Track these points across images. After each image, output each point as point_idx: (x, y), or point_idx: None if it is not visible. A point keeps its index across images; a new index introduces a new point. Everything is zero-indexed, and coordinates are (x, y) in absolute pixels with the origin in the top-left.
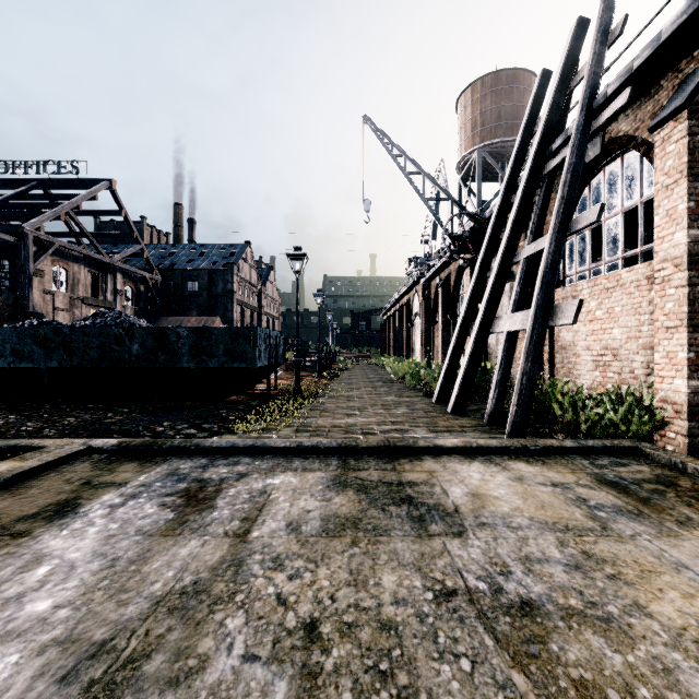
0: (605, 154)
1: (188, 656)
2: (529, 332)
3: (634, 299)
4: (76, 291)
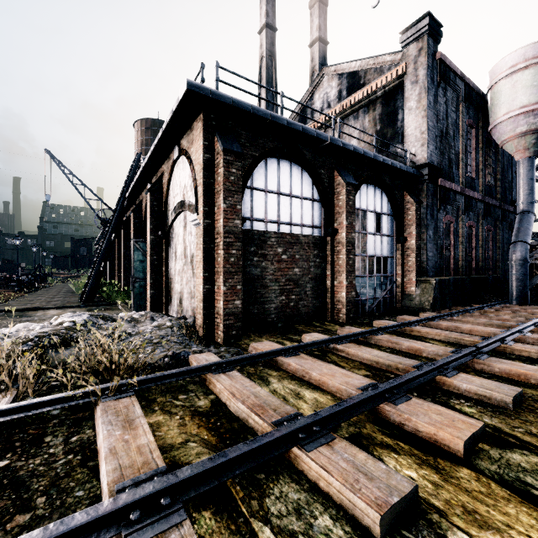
0: None
1: None
2: (94, 271)
3: None
4: None
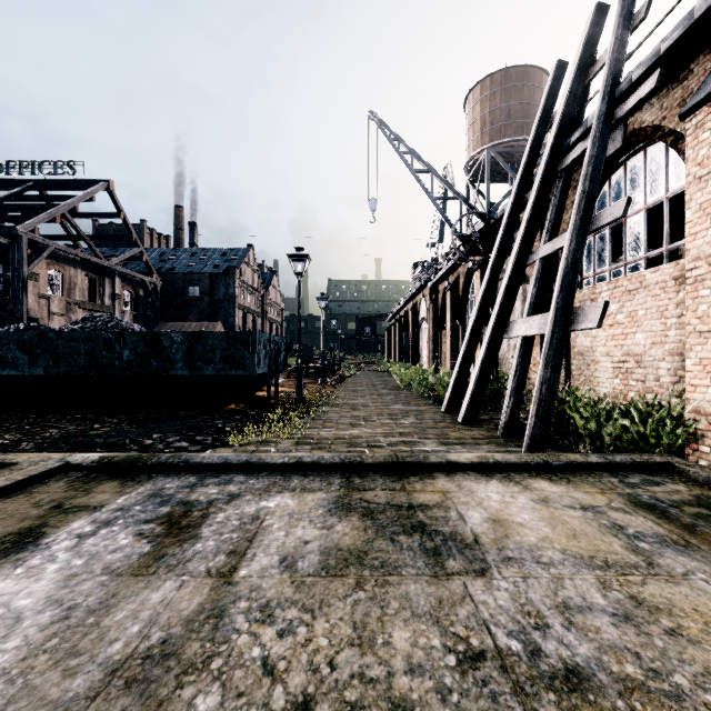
0: (627, 147)
1: None
2: (548, 337)
3: (659, 302)
4: (73, 295)
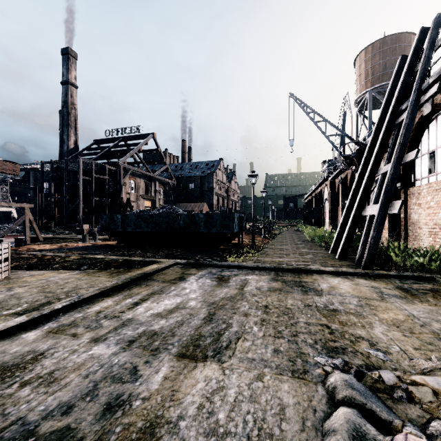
0: (435, 111)
1: (235, 306)
2: (376, 216)
3: None
4: (139, 191)
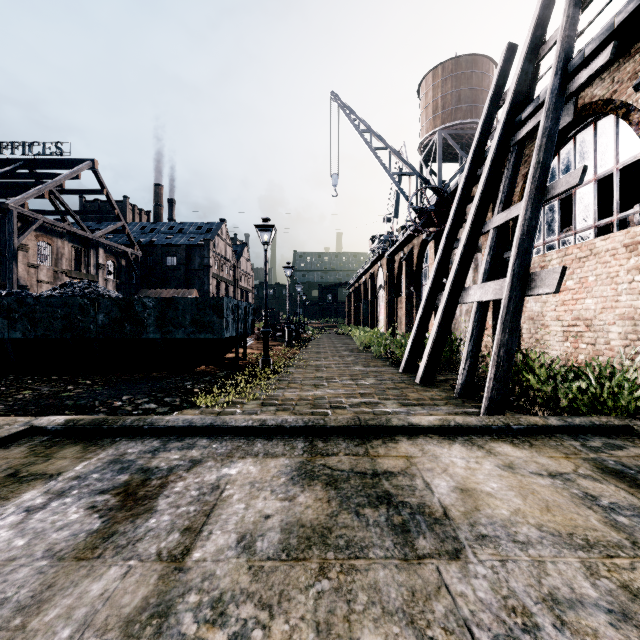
0: (577, 121)
1: None
2: (505, 302)
3: (609, 268)
4: (60, 264)
